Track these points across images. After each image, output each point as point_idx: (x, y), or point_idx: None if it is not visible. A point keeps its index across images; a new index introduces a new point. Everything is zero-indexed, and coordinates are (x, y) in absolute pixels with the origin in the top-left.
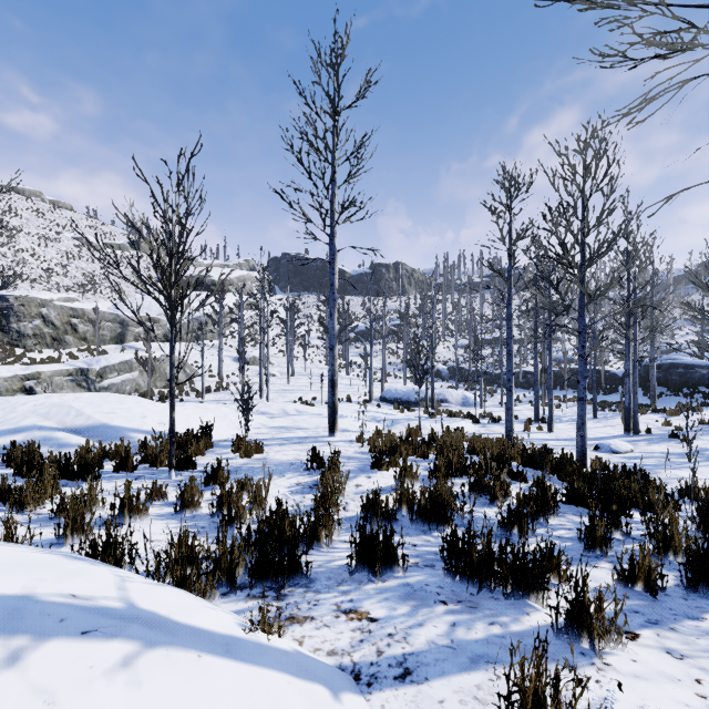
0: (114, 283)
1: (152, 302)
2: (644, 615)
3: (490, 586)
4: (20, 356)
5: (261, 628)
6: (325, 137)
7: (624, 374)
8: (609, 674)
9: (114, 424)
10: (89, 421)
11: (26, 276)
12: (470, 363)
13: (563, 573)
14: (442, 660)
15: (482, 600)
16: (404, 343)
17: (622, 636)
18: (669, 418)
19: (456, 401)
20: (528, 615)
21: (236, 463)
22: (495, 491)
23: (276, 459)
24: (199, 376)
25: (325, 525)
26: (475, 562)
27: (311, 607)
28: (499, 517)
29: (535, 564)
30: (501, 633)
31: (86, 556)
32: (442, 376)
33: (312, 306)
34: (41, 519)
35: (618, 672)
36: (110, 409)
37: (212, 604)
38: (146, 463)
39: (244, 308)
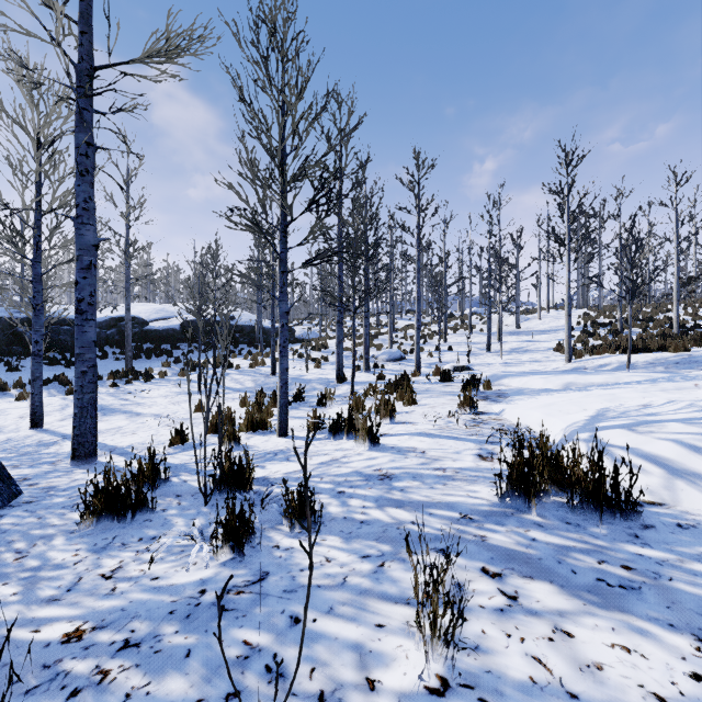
0: None
1: None
2: None
3: None
4: None
5: None
6: None
7: None
8: None
9: None
10: None
11: None
12: None
13: None
14: None
15: None
16: None
17: None
18: None
19: None
20: None
21: None
22: None
23: None
24: None
25: None
26: None
27: None
28: None
29: None
30: None
31: None
32: None
33: None
34: None
35: None
36: None
37: None
38: None
39: None
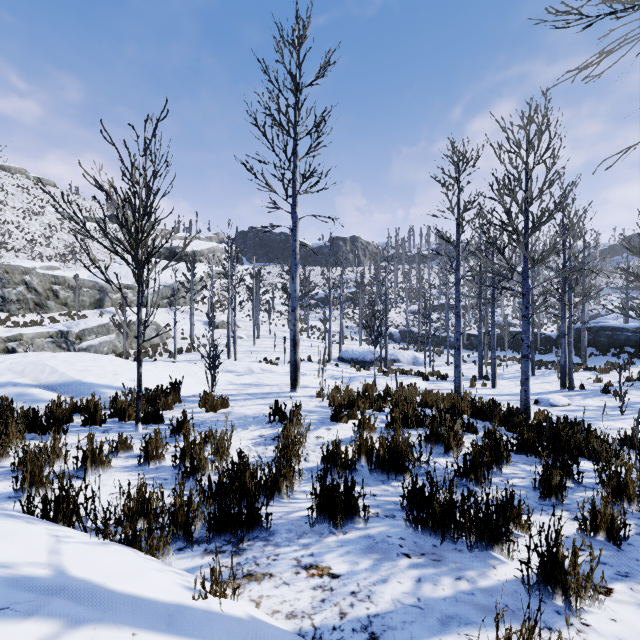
0: (94, 253)
1: (129, 271)
2: (612, 567)
3: (452, 537)
4: (4, 319)
5: (213, 592)
6: (287, 112)
7: (557, 337)
8: (591, 636)
9: (87, 381)
10: (62, 378)
11: (11, 246)
12: (419, 327)
13: (524, 522)
14: (410, 623)
15: (445, 553)
16: (360, 309)
17: (598, 593)
18: (600, 375)
19: (407, 361)
20: (495, 568)
21: (202, 417)
22: (450, 441)
23: (240, 413)
24: (172, 338)
25: (285, 476)
26: (438, 513)
27: (270, 563)
28: (454, 467)
29: (499, 515)
30: (469, 589)
31: (29, 513)
32: (394, 338)
33: (277, 275)
34: (3, 472)
35: (600, 635)
36: (83, 367)
37: (162, 563)
38: (116, 417)
39: (214, 277)
